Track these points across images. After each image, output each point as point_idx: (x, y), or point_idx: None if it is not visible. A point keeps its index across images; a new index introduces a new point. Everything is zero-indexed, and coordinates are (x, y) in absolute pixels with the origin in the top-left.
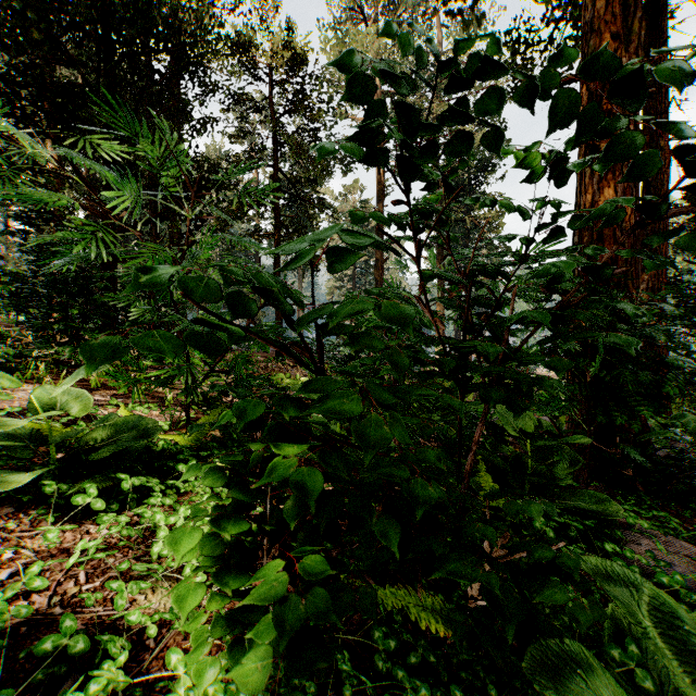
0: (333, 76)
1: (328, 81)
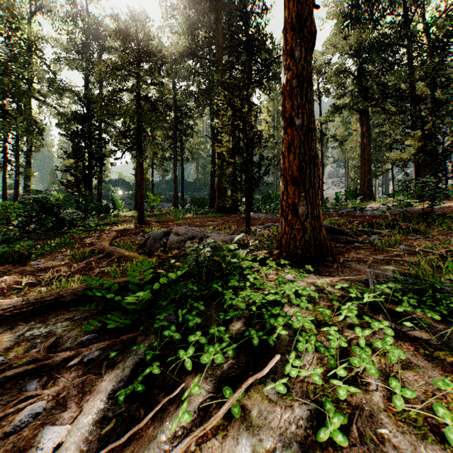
0: None
1: None
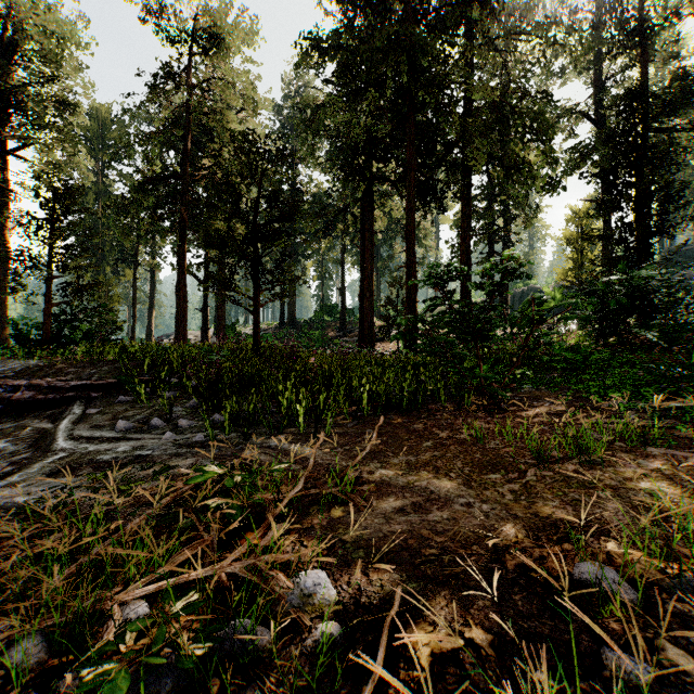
0: None
1: None
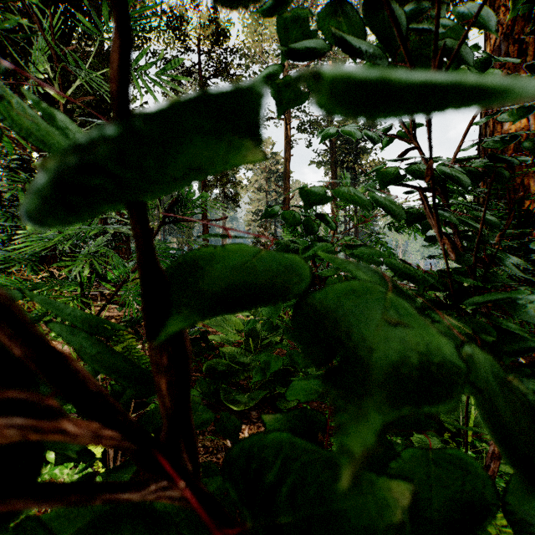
0: (250, 50)
1: (246, 55)
